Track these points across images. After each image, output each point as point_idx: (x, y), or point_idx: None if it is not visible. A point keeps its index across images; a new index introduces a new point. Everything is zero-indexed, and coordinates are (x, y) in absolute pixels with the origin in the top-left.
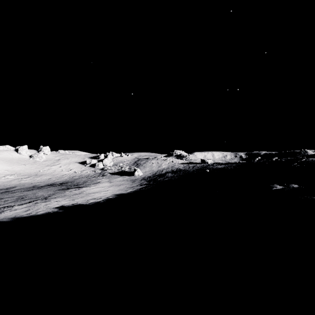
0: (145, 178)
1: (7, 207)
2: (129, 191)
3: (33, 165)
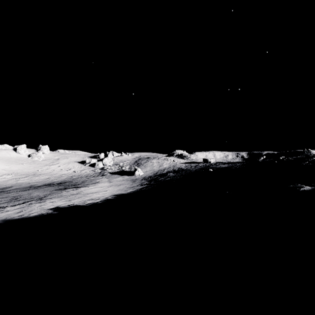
0: (146, 178)
1: None
2: (129, 191)
3: (32, 164)
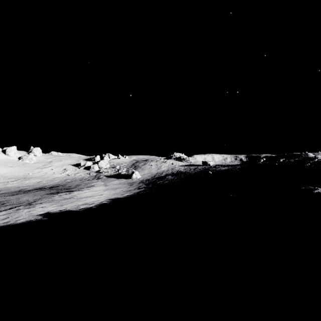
0: (144, 181)
1: None
2: (125, 195)
3: (22, 167)
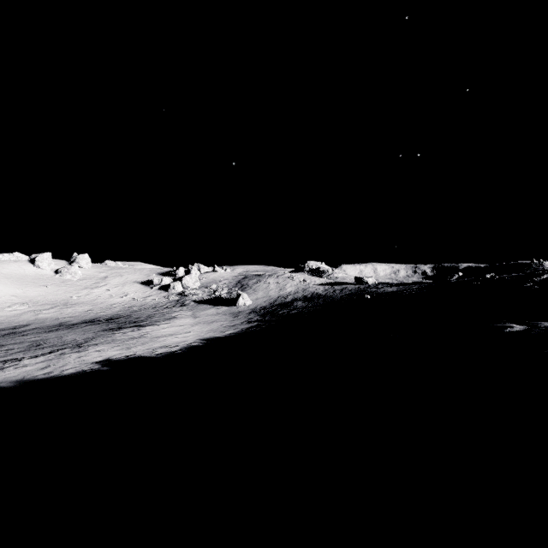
0: (257, 311)
1: (11, 361)
2: (227, 332)
3: (61, 286)
